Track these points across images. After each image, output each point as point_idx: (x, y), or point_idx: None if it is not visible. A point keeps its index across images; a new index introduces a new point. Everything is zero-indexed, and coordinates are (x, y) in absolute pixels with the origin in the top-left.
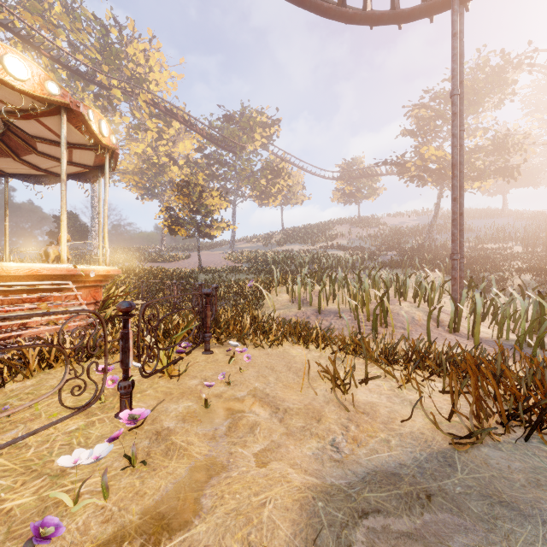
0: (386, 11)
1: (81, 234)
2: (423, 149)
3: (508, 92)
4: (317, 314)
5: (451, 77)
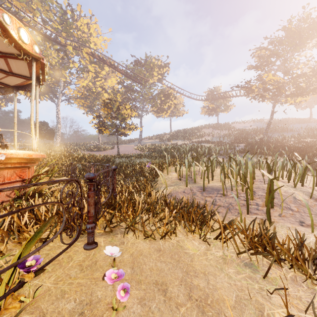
0: None
1: (50, 135)
2: (264, 76)
3: None
4: (202, 190)
5: None
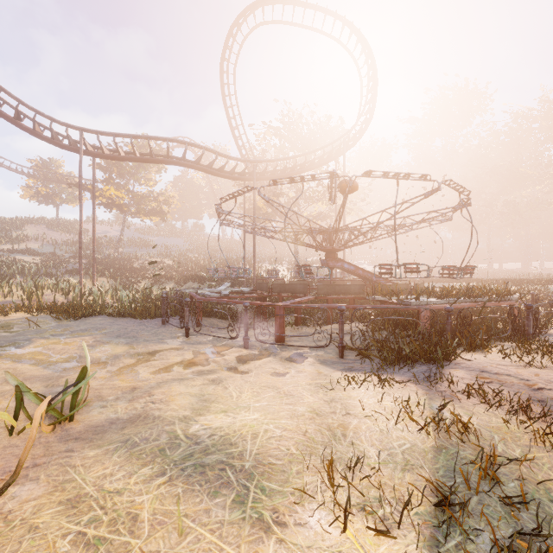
0: (49, 138)
1: None
2: (106, 188)
3: (162, 166)
4: None
5: (79, 194)
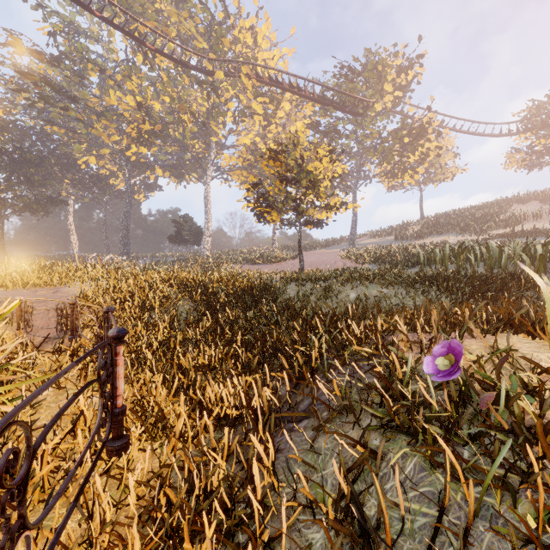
0: None
1: (196, 237)
2: None
3: None
4: None
5: None
